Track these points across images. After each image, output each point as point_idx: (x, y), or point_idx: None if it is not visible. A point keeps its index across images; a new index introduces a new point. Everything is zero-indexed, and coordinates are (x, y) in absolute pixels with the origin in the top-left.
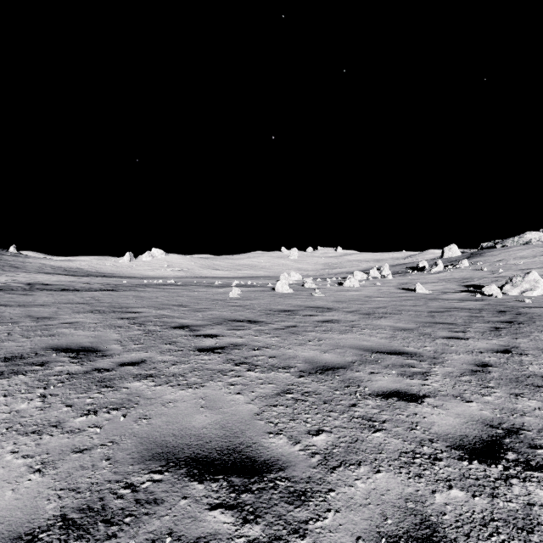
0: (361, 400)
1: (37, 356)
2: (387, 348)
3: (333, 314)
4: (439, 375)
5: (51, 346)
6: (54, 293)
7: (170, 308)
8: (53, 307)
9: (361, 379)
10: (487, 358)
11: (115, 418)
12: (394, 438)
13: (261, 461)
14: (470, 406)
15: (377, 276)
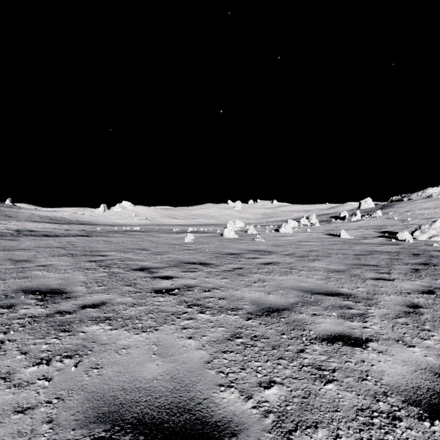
0: (308, 344)
1: (7, 299)
2: (324, 289)
3: (273, 257)
4: (377, 317)
5: (22, 288)
6: (37, 238)
7: (133, 251)
8: (33, 251)
9: (305, 322)
10: (415, 299)
11: (67, 368)
12: (347, 391)
13: (212, 422)
14: (414, 352)
15: (307, 223)
